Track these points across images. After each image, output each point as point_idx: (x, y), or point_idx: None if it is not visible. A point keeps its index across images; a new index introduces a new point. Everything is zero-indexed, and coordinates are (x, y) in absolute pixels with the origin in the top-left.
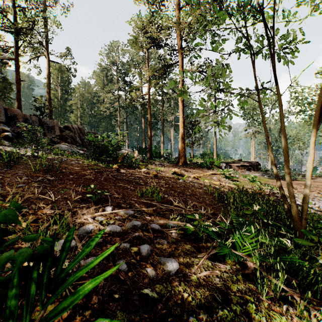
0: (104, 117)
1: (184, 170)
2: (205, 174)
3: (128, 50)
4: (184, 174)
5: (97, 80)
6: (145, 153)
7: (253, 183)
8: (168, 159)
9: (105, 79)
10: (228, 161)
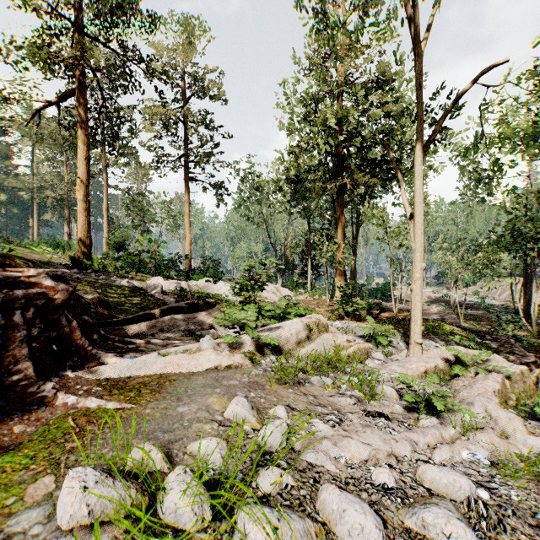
0: None
1: None
2: None
3: None
4: None
5: None
6: None
7: None
8: None
9: None
10: None
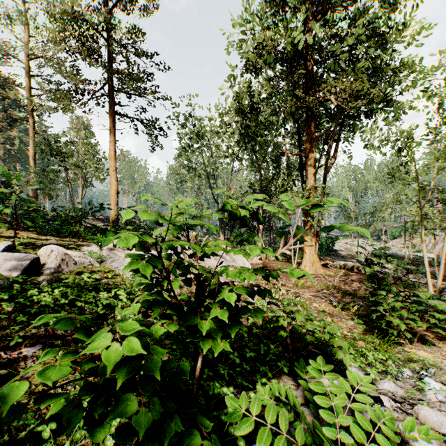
0: None
1: None
2: None
3: None
4: None
5: None
6: None
7: None
8: None
9: None
10: None
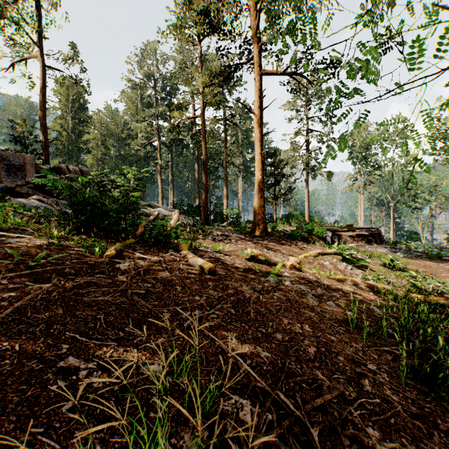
0: (139, 160)
1: (267, 246)
2: (307, 256)
3: (173, 56)
4: (271, 259)
5: (127, 104)
6: (198, 214)
7: (395, 272)
8: (235, 224)
9: (140, 103)
10: (334, 227)
